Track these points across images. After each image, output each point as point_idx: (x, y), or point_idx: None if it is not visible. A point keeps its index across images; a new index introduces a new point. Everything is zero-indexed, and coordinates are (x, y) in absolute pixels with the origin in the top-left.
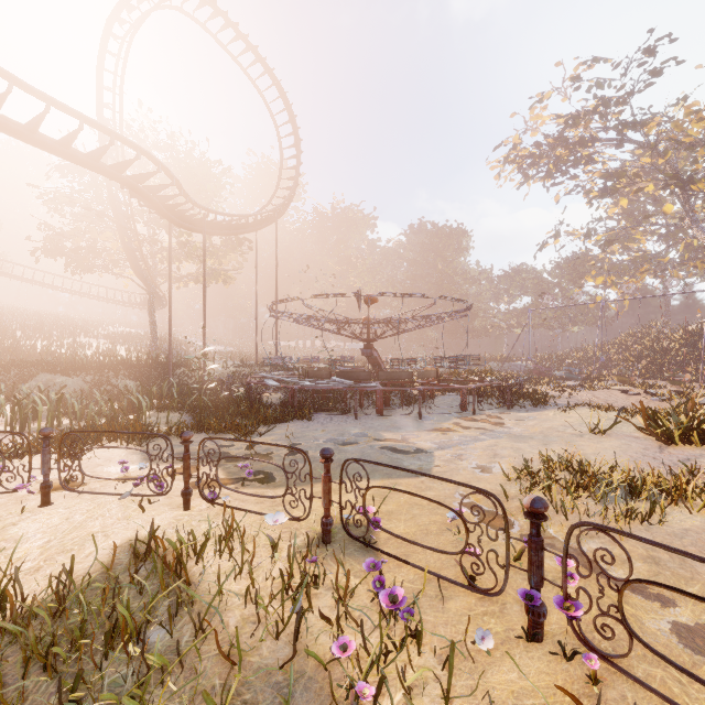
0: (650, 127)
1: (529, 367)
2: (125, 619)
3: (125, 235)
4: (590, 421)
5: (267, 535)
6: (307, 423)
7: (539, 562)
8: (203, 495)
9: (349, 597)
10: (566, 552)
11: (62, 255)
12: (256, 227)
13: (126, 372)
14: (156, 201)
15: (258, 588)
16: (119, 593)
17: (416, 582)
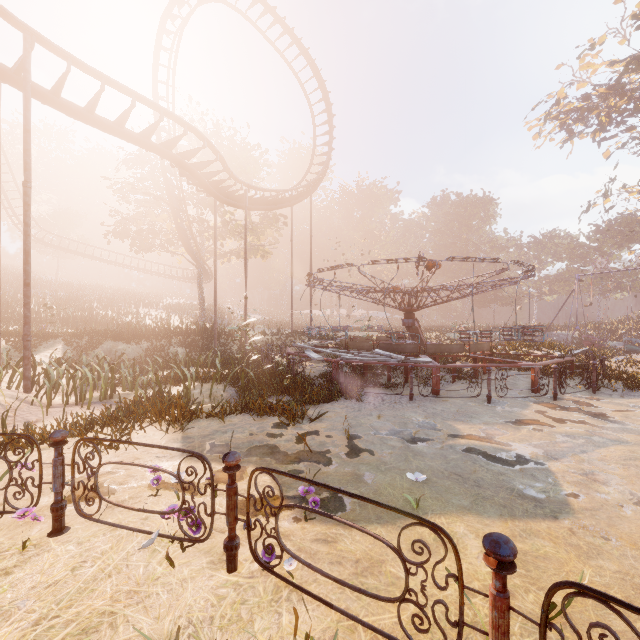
0: None
1: (573, 337)
2: None
3: (177, 216)
4: None
5: None
6: (357, 404)
7: None
8: (255, 555)
9: None
10: None
11: (127, 236)
12: (291, 202)
13: (177, 340)
14: (202, 177)
15: None
16: None
17: None
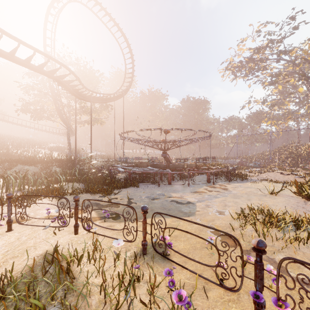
0: (292, 53)
1: (236, 161)
2: (34, 304)
3: (56, 103)
4: (269, 188)
5: (114, 251)
6: (136, 188)
7: (261, 276)
8: (84, 227)
9: (156, 288)
10: (278, 273)
11: (29, 112)
12: (114, 99)
13: (56, 164)
14: (69, 87)
15: (108, 281)
16: (35, 285)
17: (191, 279)
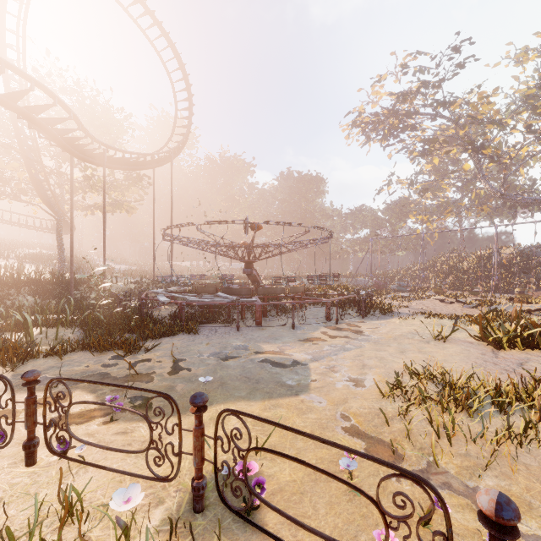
0: (456, 105)
1: (370, 282)
2: None
3: (31, 166)
4: (430, 328)
5: (116, 519)
6: (194, 336)
7: None
8: (50, 447)
9: None
10: None
11: None
12: (153, 165)
13: (28, 289)
14: (54, 132)
15: None
16: None
17: None
